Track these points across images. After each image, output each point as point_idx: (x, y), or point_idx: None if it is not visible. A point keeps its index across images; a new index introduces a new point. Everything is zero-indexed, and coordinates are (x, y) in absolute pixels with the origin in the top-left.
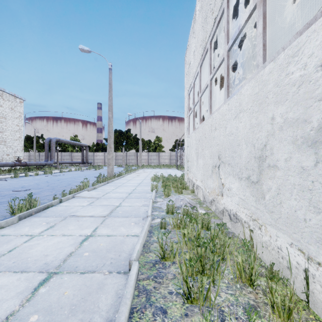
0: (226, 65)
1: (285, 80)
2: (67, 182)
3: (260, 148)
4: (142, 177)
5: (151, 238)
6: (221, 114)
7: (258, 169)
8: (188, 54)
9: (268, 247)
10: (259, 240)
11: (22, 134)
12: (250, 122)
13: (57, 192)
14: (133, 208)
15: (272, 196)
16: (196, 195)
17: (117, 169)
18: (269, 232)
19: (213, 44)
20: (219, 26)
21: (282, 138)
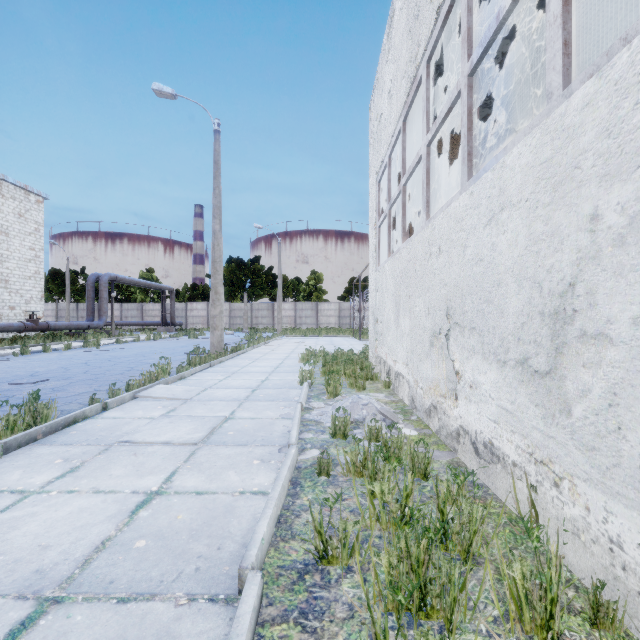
0: (464, 106)
1: (634, 116)
2: (126, 364)
3: (557, 291)
4: (282, 353)
5: (295, 499)
6: (452, 218)
7: (551, 341)
8: (377, 97)
9: (580, 533)
10: (554, 512)
11: (41, 265)
12: (530, 230)
13: (101, 387)
14: (259, 422)
15: (594, 411)
16: (396, 394)
17: (233, 336)
18: (583, 498)
19: (432, 67)
20: (448, 25)
21: (622, 266)
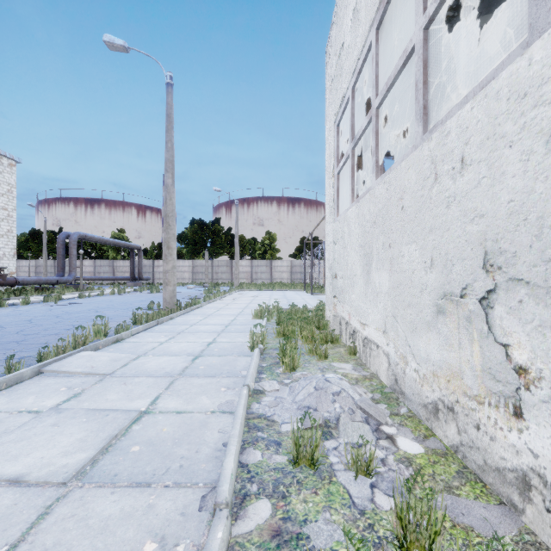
0: None
1: None
2: (71, 321)
3: None
4: (236, 308)
5: None
6: (504, 96)
7: None
8: (336, 31)
9: None
10: None
11: (14, 224)
12: None
13: (16, 354)
14: (185, 422)
15: None
16: (365, 365)
17: (193, 290)
18: None
19: None
20: None
21: None
